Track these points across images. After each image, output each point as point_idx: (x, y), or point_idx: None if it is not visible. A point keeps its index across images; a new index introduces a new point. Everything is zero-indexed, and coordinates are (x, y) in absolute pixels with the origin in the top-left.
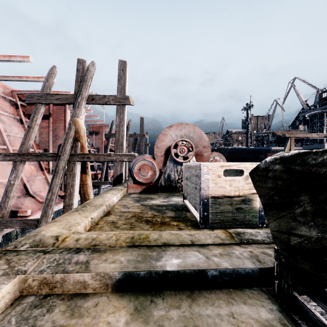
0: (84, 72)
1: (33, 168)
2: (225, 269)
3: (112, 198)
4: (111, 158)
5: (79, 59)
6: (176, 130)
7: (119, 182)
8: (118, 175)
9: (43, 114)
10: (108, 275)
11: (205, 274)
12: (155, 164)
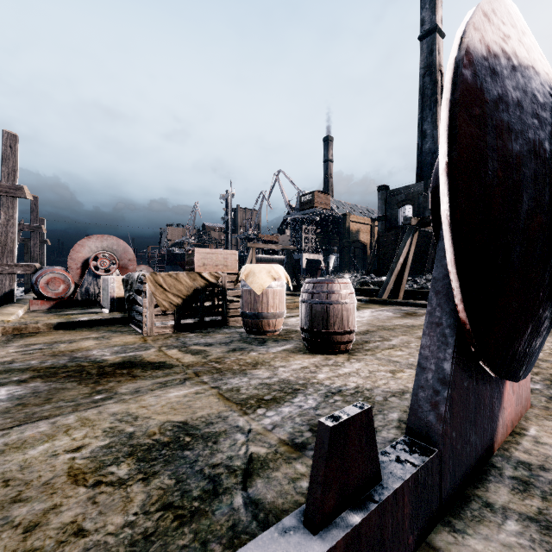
0: None
1: None
2: (109, 318)
3: (18, 311)
4: None
5: None
6: (96, 242)
7: (8, 301)
8: (6, 292)
9: None
10: (51, 324)
11: (100, 320)
12: (69, 277)
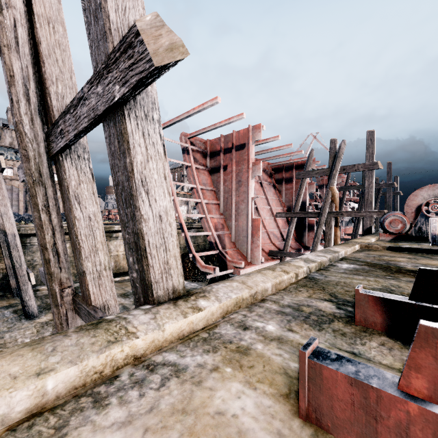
0: (335, 149)
1: (283, 223)
2: (426, 248)
3: (371, 238)
4: (361, 214)
5: (331, 140)
6: (427, 191)
7: (368, 233)
8: (367, 228)
9: (287, 178)
10: (384, 246)
11: (418, 249)
12: (405, 219)
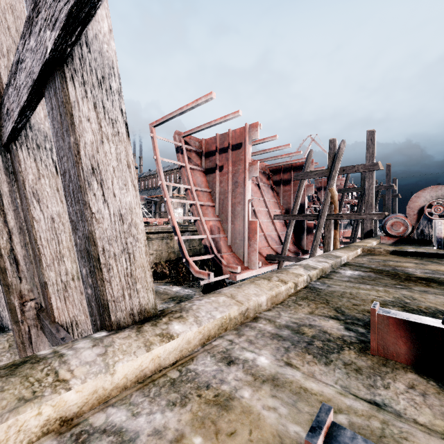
0: (334, 150)
1: (281, 225)
2: (432, 252)
3: (372, 242)
4: (361, 217)
5: (330, 140)
6: (430, 192)
7: (369, 236)
8: (368, 231)
9: (285, 180)
10: (388, 250)
11: (423, 253)
12: (407, 221)
